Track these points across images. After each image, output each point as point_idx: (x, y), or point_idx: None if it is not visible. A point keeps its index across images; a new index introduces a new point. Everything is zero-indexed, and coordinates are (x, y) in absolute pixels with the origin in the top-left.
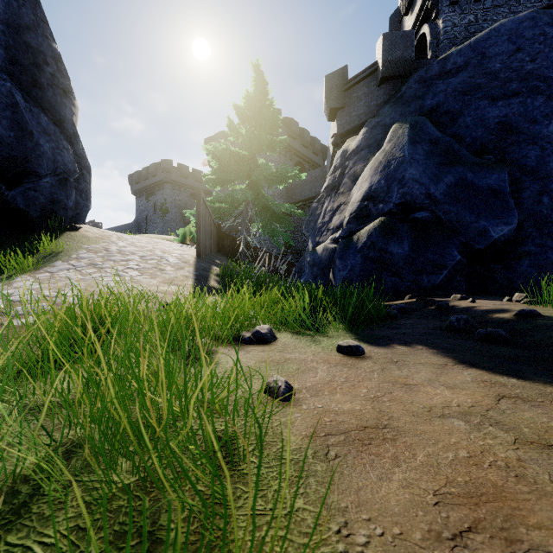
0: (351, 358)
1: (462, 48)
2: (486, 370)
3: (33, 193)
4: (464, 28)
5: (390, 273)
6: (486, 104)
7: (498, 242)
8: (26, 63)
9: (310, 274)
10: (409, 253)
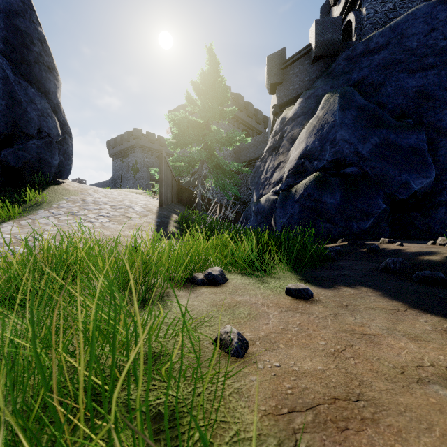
0: (300, 301)
1: (383, 30)
2: (442, 316)
3: (22, 152)
4: (384, 15)
5: (323, 220)
6: (405, 76)
7: (419, 193)
8: (15, 43)
9: (255, 221)
10: (340, 203)
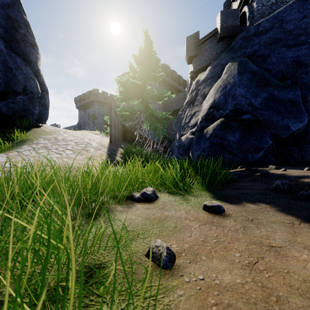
0: (215, 215)
1: (269, 18)
2: None
3: (12, 104)
4: (269, 7)
5: (227, 152)
6: (285, 50)
7: (296, 133)
8: (7, 26)
9: (177, 153)
10: (239, 140)
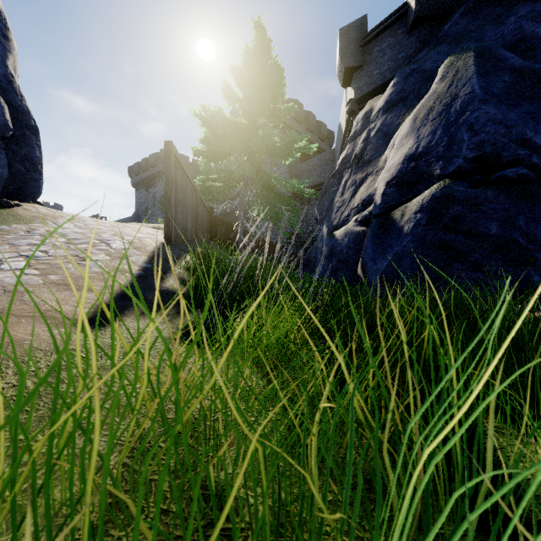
0: None
1: None
2: None
3: None
4: None
5: (465, 265)
6: None
7: None
8: None
9: (327, 267)
10: (499, 233)
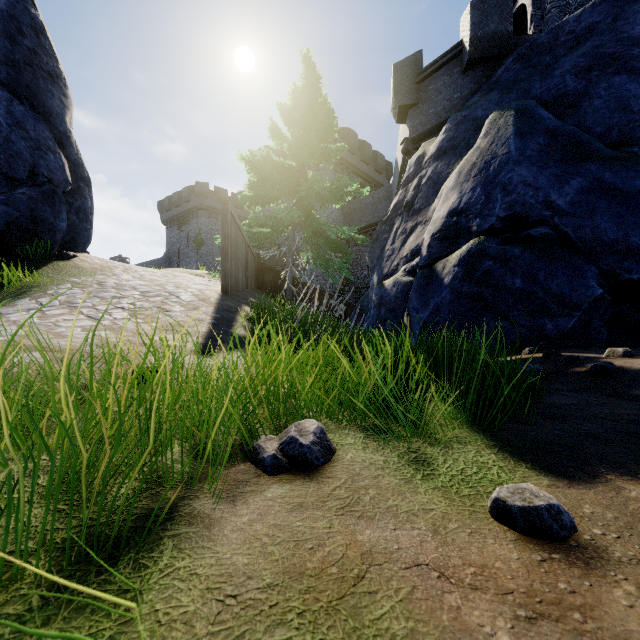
0: (549, 554)
1: (583, 12)
2: None
3: (4, 207)
4: None
5: (493, 315)
6: (624, 80)
7: None
8: None
9: (376, 317)
10: (522, 286)
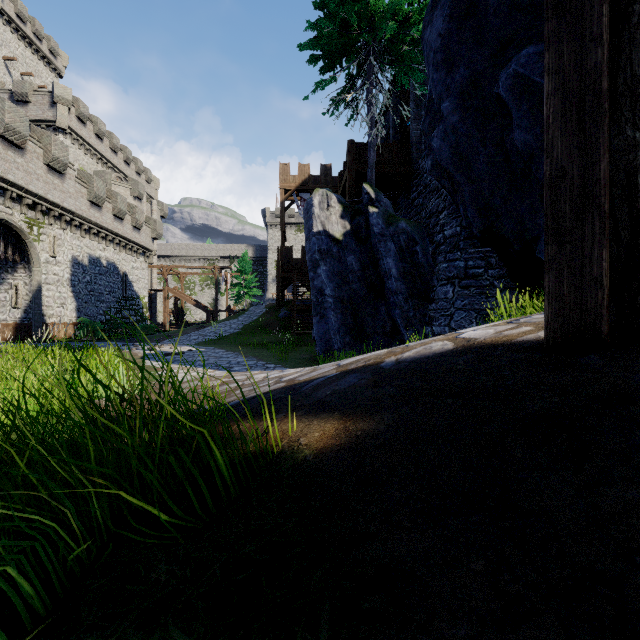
0: None
1: None
2: None
3: None
4: None
5: None
6: None
7: None
8: None
9: None
10: None
